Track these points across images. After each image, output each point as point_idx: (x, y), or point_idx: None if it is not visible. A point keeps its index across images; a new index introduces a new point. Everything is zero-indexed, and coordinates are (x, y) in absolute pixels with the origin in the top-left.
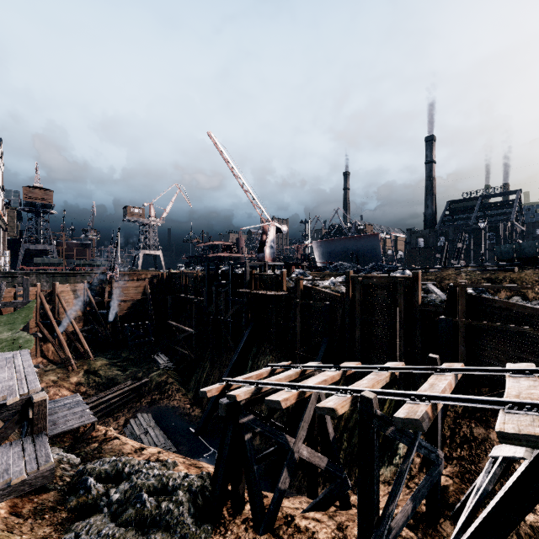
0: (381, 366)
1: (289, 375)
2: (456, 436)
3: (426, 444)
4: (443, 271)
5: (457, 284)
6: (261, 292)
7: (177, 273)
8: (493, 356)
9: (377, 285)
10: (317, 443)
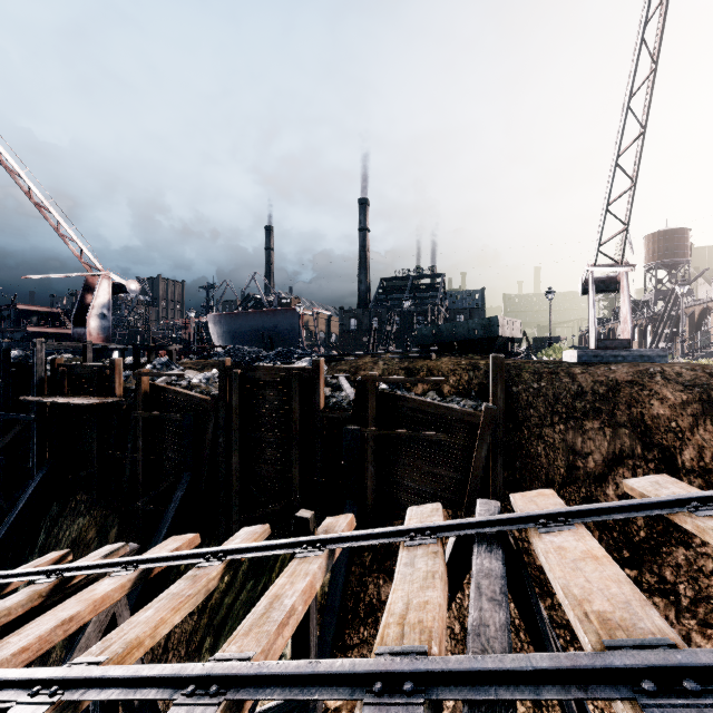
0: (214, 550)
1: (2, 610)
2: (361, 606)
3: (274, 710)
4: (360, 359)
5: (366, 377)
6: (61, 400)
7: None
8: (407, 475)
9: (266, 382)
10: (117, 710)
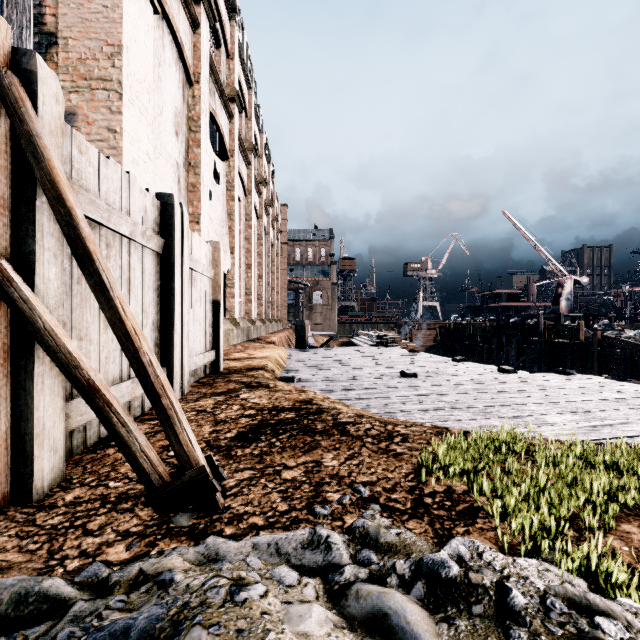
0: None
1: None
2: None
3: None
4: None
5: None
6: (554, 340)
7: (463, 323)
8: None
9: None
10: None
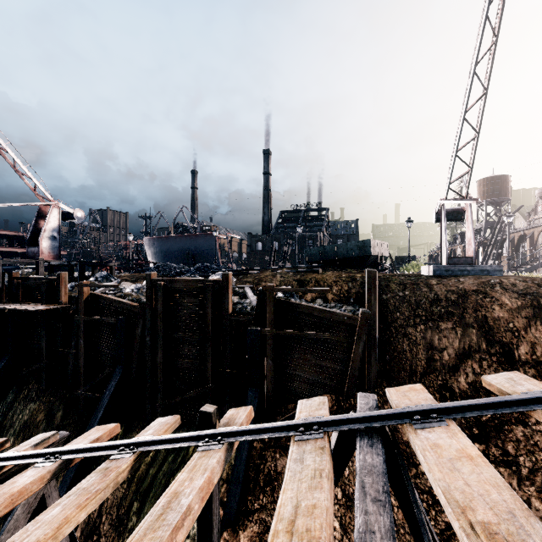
0: (126, 442)
1: None
2: (261, 476)
3: None
4: (262, 273)
5: (266, 288)
6: (14, 307)
7: None
8: (299, 367)
9: (185, 291)
10: None
